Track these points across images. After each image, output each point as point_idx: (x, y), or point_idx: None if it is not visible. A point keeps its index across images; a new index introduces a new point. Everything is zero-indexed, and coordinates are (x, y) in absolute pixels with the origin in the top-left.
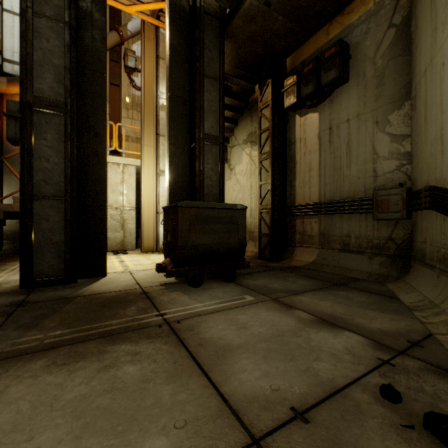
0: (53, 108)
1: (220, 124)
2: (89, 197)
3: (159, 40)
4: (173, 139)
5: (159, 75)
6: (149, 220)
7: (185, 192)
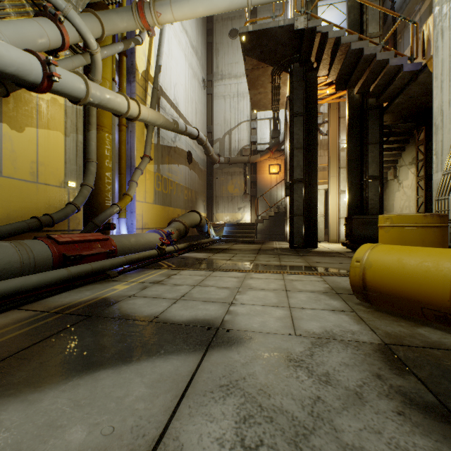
0: (299, 182)
1: (380, 168)
2: (310, 214)
3: (339, 107)
4: (350, 181)
5: (339, 129)
6: (333, 223)
7: (357, 208)
